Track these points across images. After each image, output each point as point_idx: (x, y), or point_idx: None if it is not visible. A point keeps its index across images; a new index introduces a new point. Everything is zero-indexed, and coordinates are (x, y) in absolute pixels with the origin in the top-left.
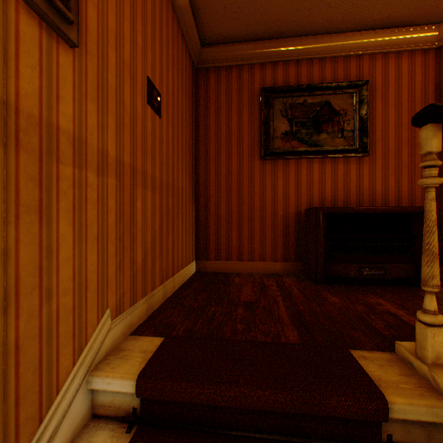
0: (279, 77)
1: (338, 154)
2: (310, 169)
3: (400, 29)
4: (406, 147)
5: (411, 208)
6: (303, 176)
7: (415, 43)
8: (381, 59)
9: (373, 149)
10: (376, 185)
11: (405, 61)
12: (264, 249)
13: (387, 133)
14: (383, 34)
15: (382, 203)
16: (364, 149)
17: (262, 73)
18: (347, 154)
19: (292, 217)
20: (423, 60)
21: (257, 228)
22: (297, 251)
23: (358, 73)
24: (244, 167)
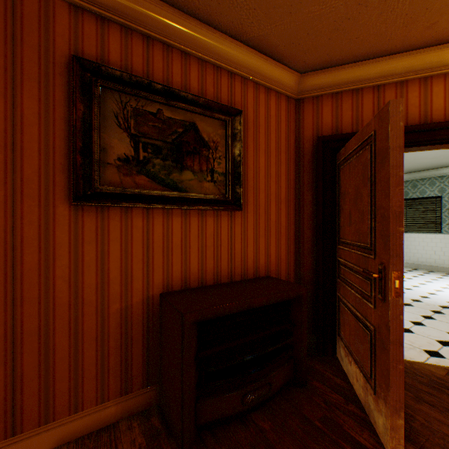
0: (113, 51)
1: (208, 206)
2: (169, 226)
3: (272, 61)
4: (274, 202)
5: (293, 291)
6: (158, 238)
7: (282, 86)
8: (253, 89)
9: (246, 201)
10: (248, 248)
11: (274, 102)
12: (81, 386)
13: (258, 184)
14: (257, 58)
15: (254, 270)
16: (238, 202)
17: (76, 26)
18: (220, 207)
19: (139, 310)
20: (287, 108)
21: (63, 347)
22: (147, 367)
23: (230, 95)
24: (28, 218)
